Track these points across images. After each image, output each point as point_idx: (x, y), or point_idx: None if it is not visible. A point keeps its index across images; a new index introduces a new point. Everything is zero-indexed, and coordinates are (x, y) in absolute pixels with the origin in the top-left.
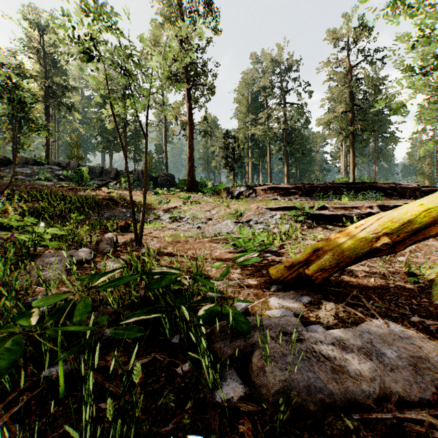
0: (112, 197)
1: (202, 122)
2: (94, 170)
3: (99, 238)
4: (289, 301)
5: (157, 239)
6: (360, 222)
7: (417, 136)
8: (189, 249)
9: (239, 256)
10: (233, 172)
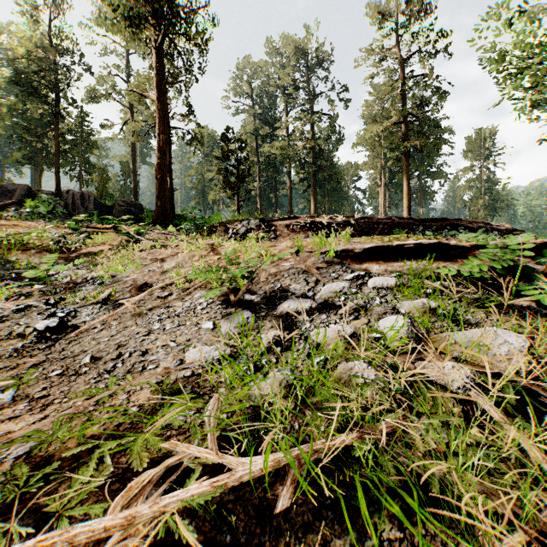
0: None
1: (186, 117)
2: None
3: None
4: None
5: None
6: None
7: (464, 174)
8: None
9: None
10: (237, 199)
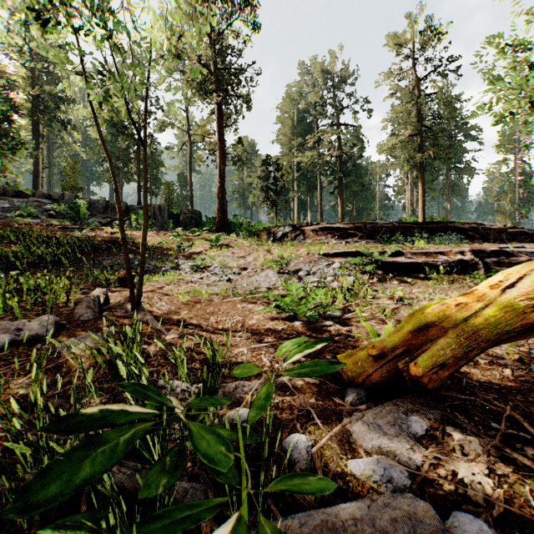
0: (116, 239)
1: (236, 145)
2: (96, 205)
3: (79, 297)
4: (387, 429)
5: (167, 297)
6: (495, 278)
7: (496, 167)
8: (212, 313)
9: (295, 351)
10: (275, 209)
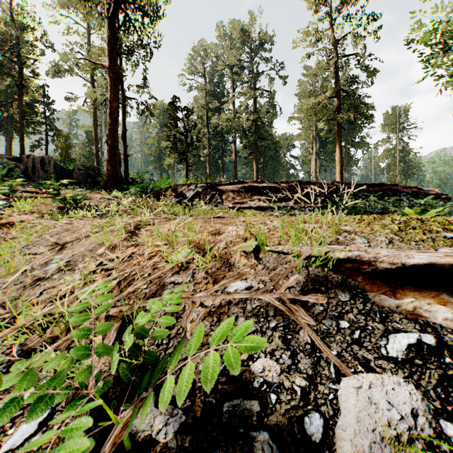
0: None
1: (139, 88)
2: None
3: None
4: None
5: None
6: None
7: (382, 145)
8: None
9: None
10: (186, 164)
